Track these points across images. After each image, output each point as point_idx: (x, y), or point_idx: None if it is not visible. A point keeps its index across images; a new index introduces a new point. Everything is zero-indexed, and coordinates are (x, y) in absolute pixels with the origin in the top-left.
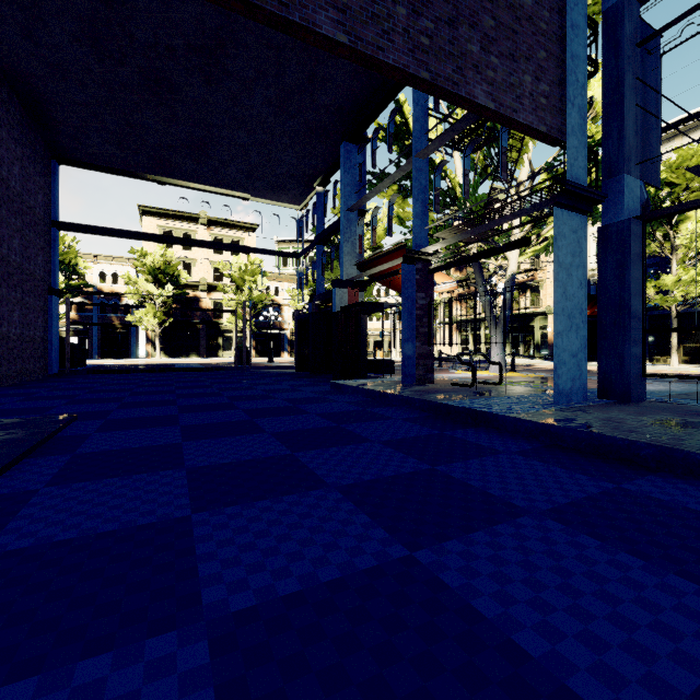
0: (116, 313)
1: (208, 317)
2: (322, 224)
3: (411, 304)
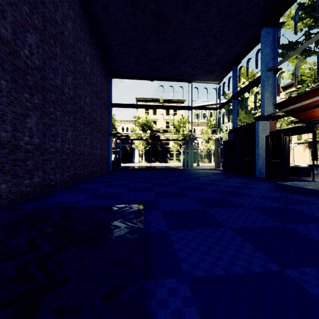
0: (128, 144)
1: (163, 145)
2: (235, 88)
3: None
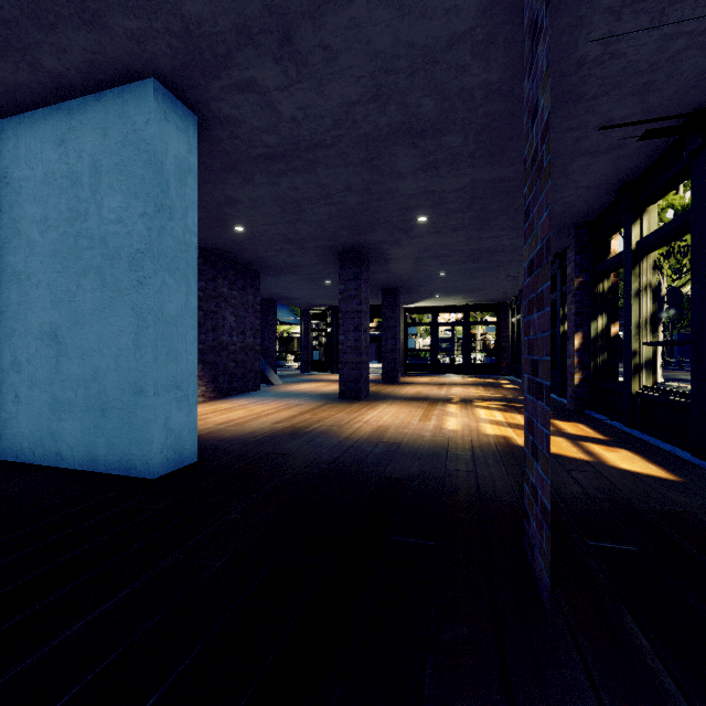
0: None
1: None
2: None
3: None
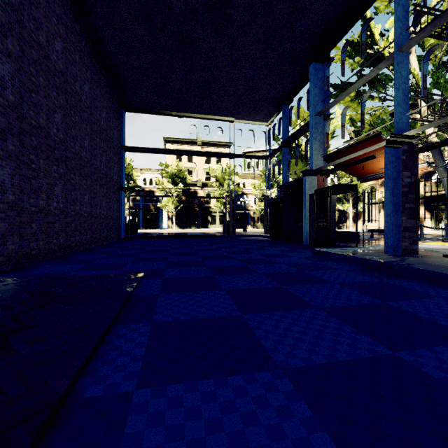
0: (152, 202)
1: (202, 203)
2: (286, 132)
3: (393, 183)
